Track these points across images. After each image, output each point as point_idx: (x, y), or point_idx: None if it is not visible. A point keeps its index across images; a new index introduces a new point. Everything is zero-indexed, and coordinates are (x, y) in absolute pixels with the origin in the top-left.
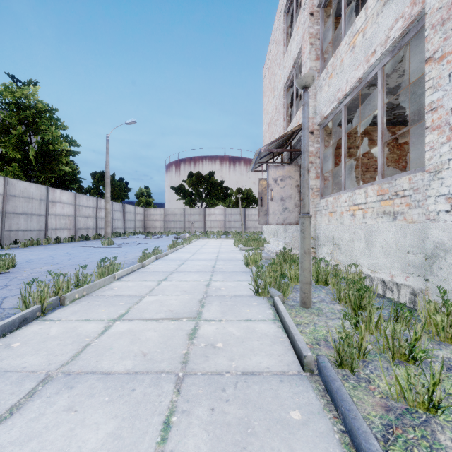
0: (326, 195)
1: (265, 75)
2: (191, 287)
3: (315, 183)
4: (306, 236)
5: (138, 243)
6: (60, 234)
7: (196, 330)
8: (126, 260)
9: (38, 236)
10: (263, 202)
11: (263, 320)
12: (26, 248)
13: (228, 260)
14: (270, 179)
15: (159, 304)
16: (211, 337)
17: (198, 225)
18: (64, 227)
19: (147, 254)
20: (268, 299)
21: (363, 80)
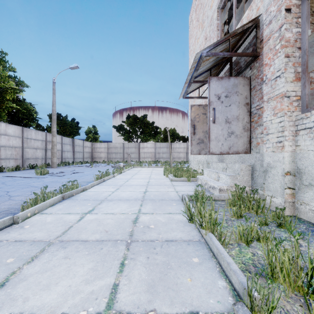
0: (310, 106)
1: (192, 18)
2: None
3: (293, 88)
4: None
5: (72, 172)
6: (5, 164)
7: None
8: (19, 202)
9: None
10: (195, 130)
11: None
12: None
13: (158, 200)
14: (212, 95)
15: None
16: None
17: (134, 156)
18: (10, 157)
19: (47, 194)
20: None
21: None
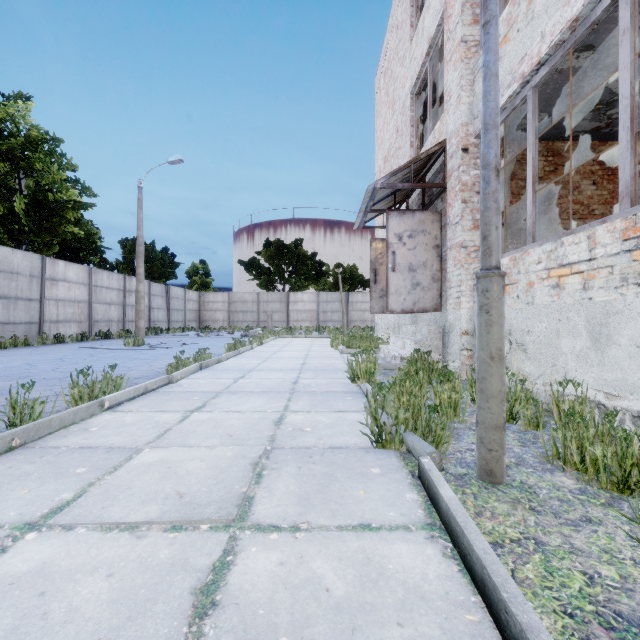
0: None
1: (380, 85)
2: (246, 425)
3: (471, 238)
4: (495, 319)
5: (182, 343)
6: (64, 330)
7: (225, 569)
8: (149, 371)
9: (27, 332)
10: (377, 276)
11: (401, 530)
12: (3, 350)
13: (321, 370)
14: (392, 235)
15: (160, 474)
16: (260, 608)
17: (279, 317)
18: (71, 318)
19: (184, 360)
20: (402, 456)
21: (580, 23)
